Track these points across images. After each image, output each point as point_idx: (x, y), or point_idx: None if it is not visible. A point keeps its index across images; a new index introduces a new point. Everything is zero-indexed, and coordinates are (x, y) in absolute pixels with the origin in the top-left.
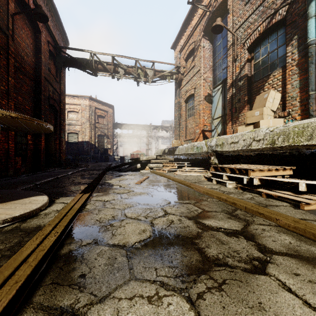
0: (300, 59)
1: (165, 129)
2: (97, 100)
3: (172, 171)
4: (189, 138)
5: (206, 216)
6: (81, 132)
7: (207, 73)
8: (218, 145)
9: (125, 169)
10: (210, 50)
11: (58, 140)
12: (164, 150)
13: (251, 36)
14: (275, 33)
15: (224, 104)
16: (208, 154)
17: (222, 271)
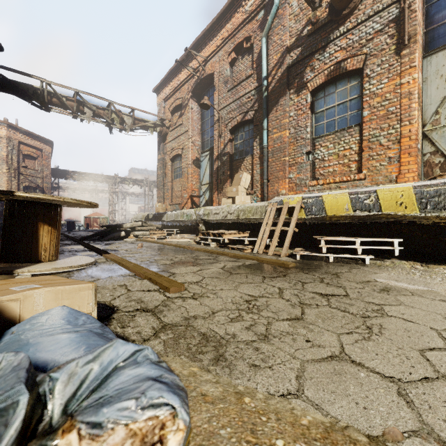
0: (261, 155)
1: (138, 184)
2: (22, 130)
3: (161, 239)
4: (176, 202)
5: (198, 257)
6: None
7: (195, 136)
8: (205, 214)
9: (106, 238)
10: (198, 113)
11: None
12: (147, 215)
13: (232, 121)
14: (248, 126)
15: (211, 172)
16: (196, 222)
17: (204, 264)
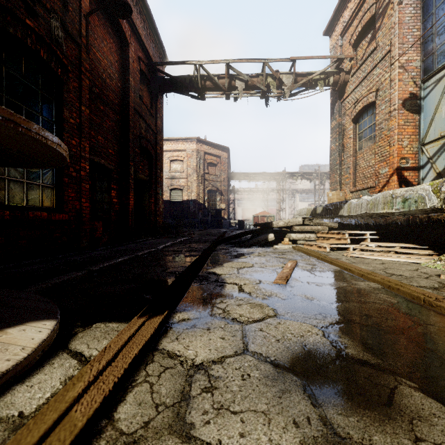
0: None
1: (307, 177)
2: (206, 142)
3: (337, 248)
4: (364, 185)
5: None
6: (187, 187)
7: (407, 53)
8: None
9: (247, 242)
10: (415, 6)
11: (153, 198)
12: (313, 209)
13: None
14: None
15: None
16: (428, 215)
17: None
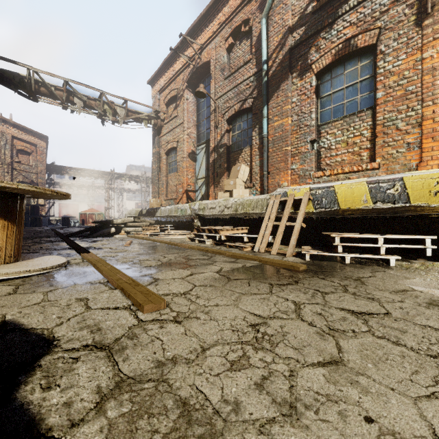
0: (260, 145)
1: (135, 180)
2: (15, 124)
3: (154, 235)
4: (171, 197)
5: (190, 257)
6: None
7: (191, 128)
8: (200, 209)
9: (95, 234)
10: (194, 104)
11: None
12: (140, 211)
13: (229, 110)
14: (246, 116)
15: (208, 165)
16: (192, 217)
17: (196, 266)
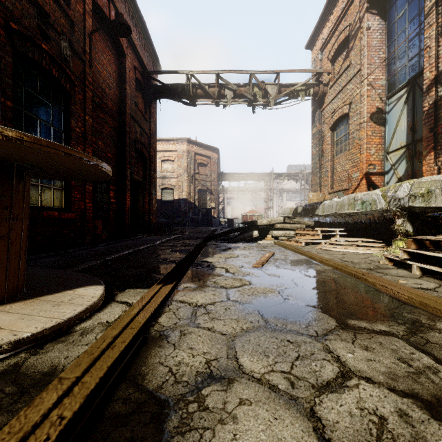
0: None
1: (294, 178)
2: (197, 143)
3: (312, 243)
4: (340, 187)
5: None
6: (178, 186)
7: (374, 73)
8: (416, 196)
9: (235, 238)
10: (381, 32)
11: (147, 197)
12: (295, 208)
13: None
14: None
15: (412, 122)
16: (383, 215)
17: None
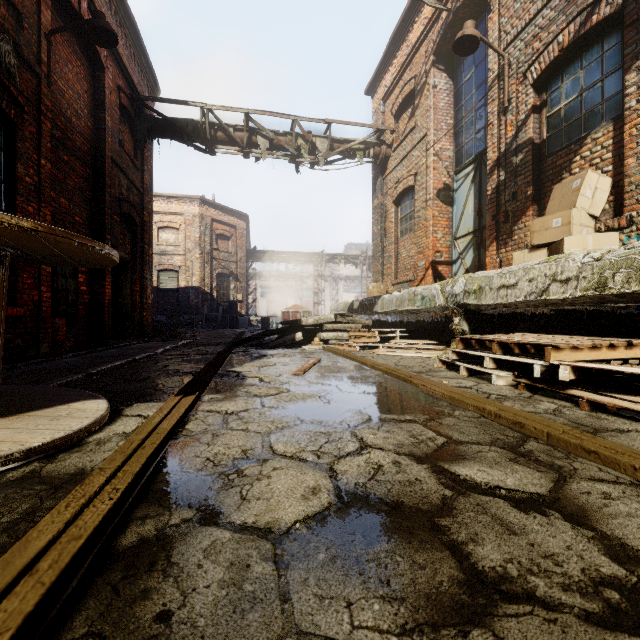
0: None
1: (352, 261)
2: (215, 204)
3: (369, 348)
4: (404, 278)
5: (457, 453)
6: (185, 268)
7: (441, 141)
8: (470, 292)
9: (271, 343)
10: (449, 93)
11: (138, 284)
12: (350, 304)
13: (542, 56)
14: (598, 47)
15: (479, 206)
16: (445, 312)
17: (525, 618)
